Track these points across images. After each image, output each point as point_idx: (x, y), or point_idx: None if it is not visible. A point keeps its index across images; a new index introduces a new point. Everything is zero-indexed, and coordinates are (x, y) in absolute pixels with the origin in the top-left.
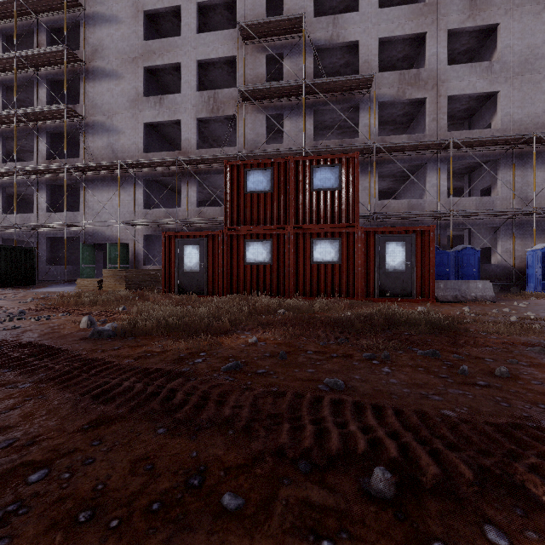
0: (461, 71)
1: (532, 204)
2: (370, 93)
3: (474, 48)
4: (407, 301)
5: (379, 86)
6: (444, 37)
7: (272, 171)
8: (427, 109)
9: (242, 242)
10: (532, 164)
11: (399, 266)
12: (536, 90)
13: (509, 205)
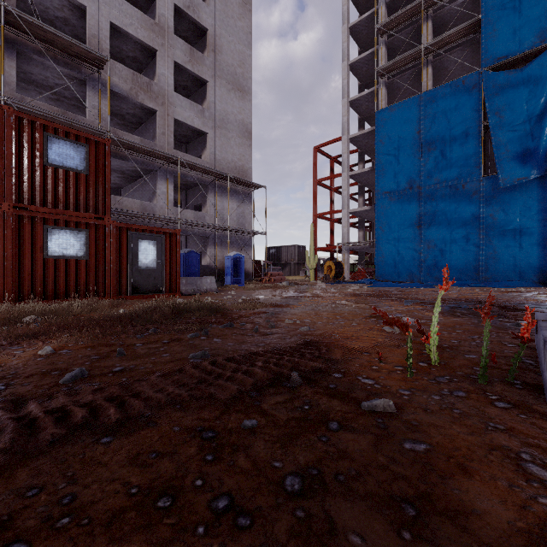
0: (184, 103)
1: (226, 224)
2: (101, 74)
3: (191, 88)
4: (158, 296)
5: (111, 73)
6: (172, 66)
7: None
8: (158, 121)
9: None
10: (226, 195)
11: (152, 264)
12: (228, 144)
13: (214, 222)
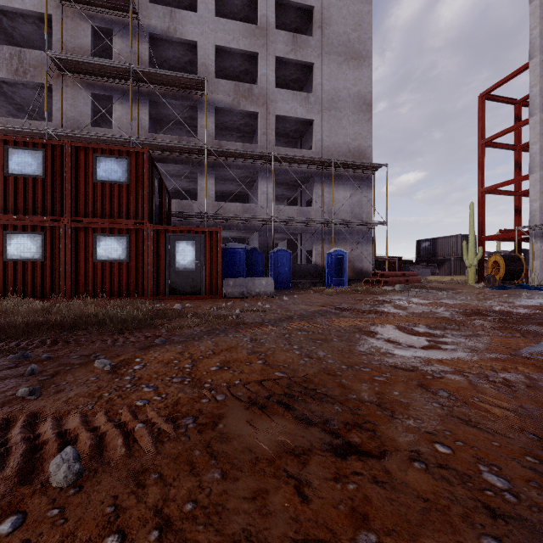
0: (286, 96)
1: (336, 216)
2: (208, 96)
3: (302, 79)
4: (197, 298)
5: (216, 91)
6: (273, 62)
7: (45, 153)
8: (259, 123)
9: (1, 234)
10: (336, 184)
11: (190, 265)
12: (339, 125)
13: (321, 216)
